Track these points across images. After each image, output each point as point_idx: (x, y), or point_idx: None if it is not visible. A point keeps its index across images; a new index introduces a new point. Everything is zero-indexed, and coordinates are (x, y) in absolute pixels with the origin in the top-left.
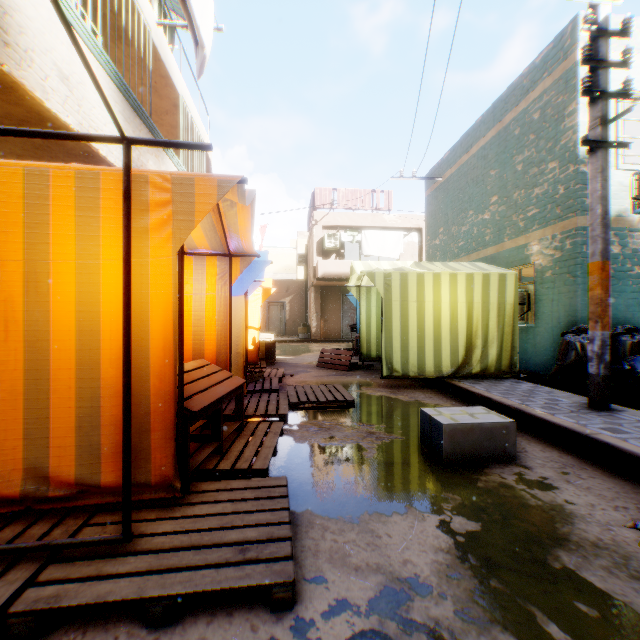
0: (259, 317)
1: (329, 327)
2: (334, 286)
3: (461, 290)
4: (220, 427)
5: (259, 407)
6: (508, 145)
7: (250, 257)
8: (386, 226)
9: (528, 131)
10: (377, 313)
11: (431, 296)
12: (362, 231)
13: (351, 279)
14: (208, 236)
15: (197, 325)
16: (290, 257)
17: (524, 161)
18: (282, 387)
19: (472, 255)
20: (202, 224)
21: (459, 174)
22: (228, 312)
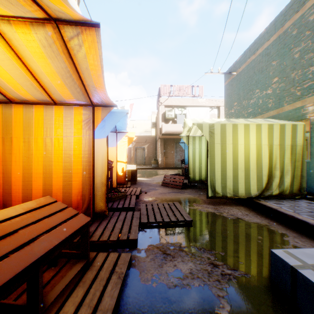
0: (126, 155)
1: (168, 161)
2: (171, 138)
3: (264, 136)
4: (38, 296)
5: (114, 229)
6: (286, 43)
7: (109, 107)
8: (199, 105)
9: (304, 30)
10: (199, 153)
11: (242, 140)
12: (186, 108)
13: (183, 131)
14: (67, 84)
15: (66, 161)
16: (148, 125)
17: (300, 51)
18: (138, 203)
19: (258, 117)
20: (57, 69)
21: (248, 68)
22: (91, 151)
